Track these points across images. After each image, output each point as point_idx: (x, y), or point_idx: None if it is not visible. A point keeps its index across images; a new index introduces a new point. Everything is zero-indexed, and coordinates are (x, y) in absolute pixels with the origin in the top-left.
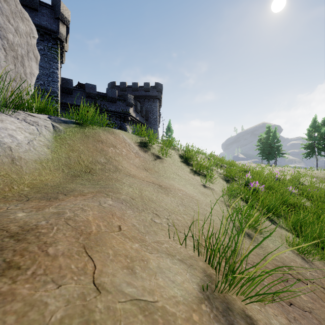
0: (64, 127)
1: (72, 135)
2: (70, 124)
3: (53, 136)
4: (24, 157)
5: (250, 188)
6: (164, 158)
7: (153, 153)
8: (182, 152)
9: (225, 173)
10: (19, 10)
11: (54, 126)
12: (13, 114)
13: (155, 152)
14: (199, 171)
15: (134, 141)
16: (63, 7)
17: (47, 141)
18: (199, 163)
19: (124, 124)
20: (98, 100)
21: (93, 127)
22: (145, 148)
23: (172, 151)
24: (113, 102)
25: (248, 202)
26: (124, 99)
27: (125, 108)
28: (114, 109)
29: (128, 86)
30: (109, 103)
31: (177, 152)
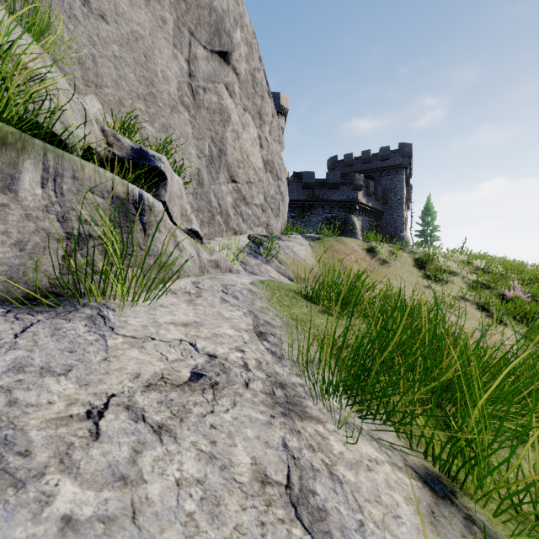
0: (314, 244)
1: (319, 249)
2: (315, 240)
3: (312, 251)
4: (309, 263)
5: (507, 297)
6: (391, 263)
7: (380, 258)
8: (419, 255)
9: (480, 280)
10: (283, 168)
11: (309, 244)
12: (291, 239)
13: (381, 257)
14: (434, 276)
15: (362, 248)
16: (282, 98)
17: (311, 254)
18: (434, 267)
19: (350, 215)
20: (316, 189)
21: (328, 239)
22: (372, 253)
23: (405, 255)
24: (335, 188)
25: (484, 307)
26: (350, 182)
27: (351, 194)
28: (336, 198)
29: (356, 157)
30: (330, 191)
31: (412, 255)
